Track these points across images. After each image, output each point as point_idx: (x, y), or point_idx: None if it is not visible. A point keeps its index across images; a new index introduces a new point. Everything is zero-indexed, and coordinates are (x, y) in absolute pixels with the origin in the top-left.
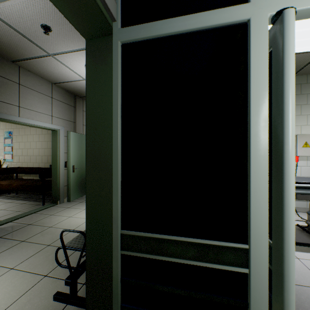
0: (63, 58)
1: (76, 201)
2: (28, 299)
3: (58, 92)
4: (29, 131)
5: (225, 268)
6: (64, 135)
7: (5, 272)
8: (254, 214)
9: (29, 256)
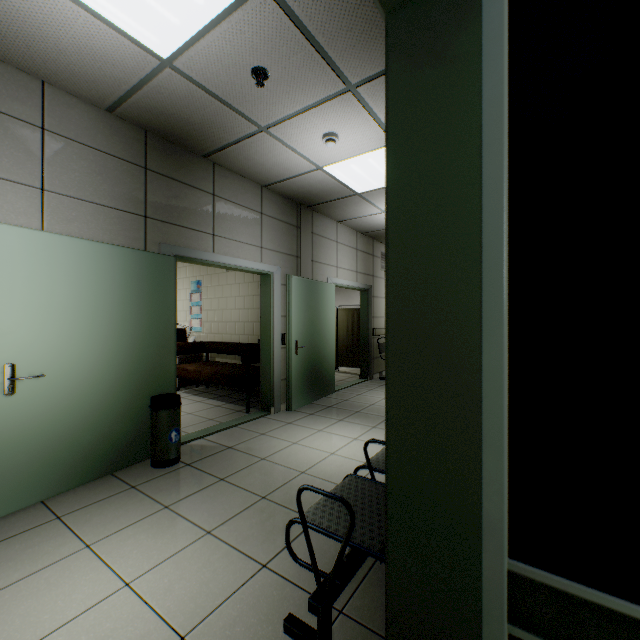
0: (284, 130)
1: (301, 411)
2: (239, 611)
3: (271, 201)
4: (225, 279)
5: None
6: (280, 283)
7: (198, 537)
8: None
9: (234, 513)
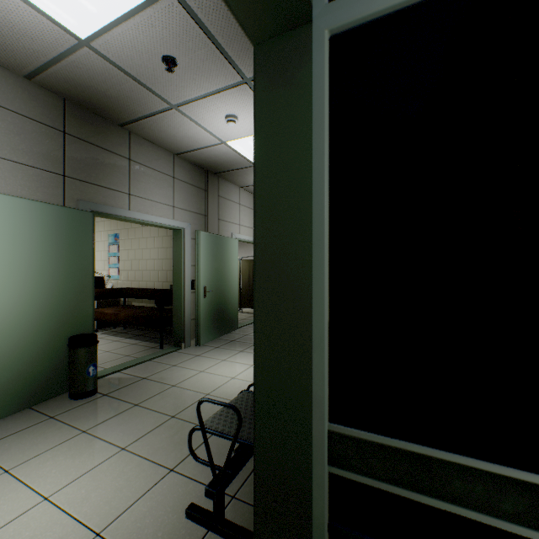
0: (192, 109)
1: (208, 345)
2: (149, 507)
3: (182, 168)
4: (141, 233)
5: None
6: (190, 238)
7: (114, 454)
8: None
9: (146, 431)
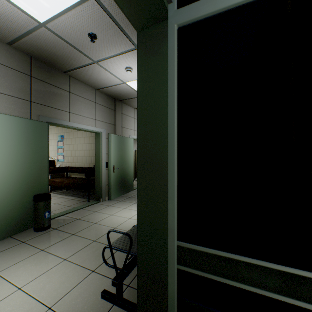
0: (106, 63)
1: (116, 199)
2: (79, 292)
3: (100, 97)
4: (77, 134)
5: None
6: (105, 137)
7: (59, 262)
8: None
9: (79, 249)
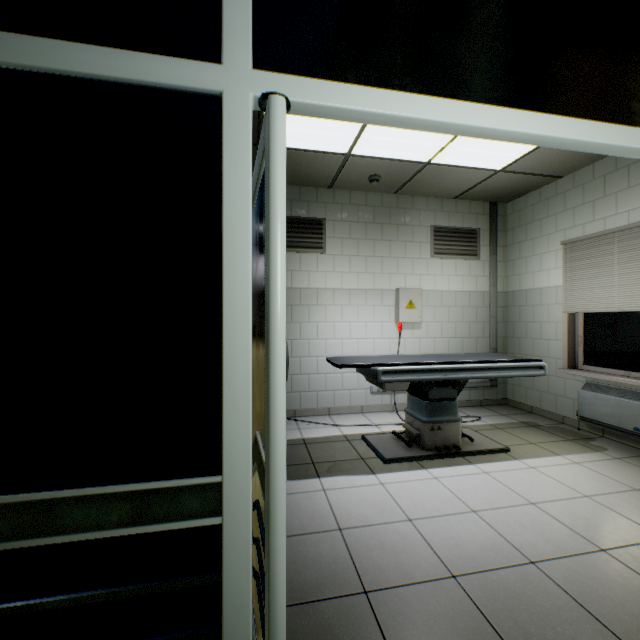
0: None
1: None
2: None
3: None
4: None
5: (185, 525)
6: None
7: None
8: (229, 421)
9: None
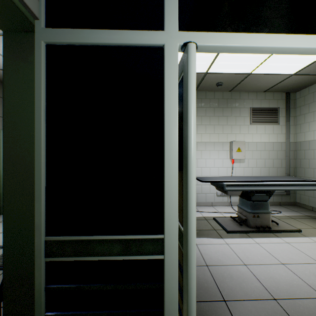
0: None
1: None
2: None
3: None
4: None
5: (146, 258)
6: None
7: None
8: (167, 208)
9: None
